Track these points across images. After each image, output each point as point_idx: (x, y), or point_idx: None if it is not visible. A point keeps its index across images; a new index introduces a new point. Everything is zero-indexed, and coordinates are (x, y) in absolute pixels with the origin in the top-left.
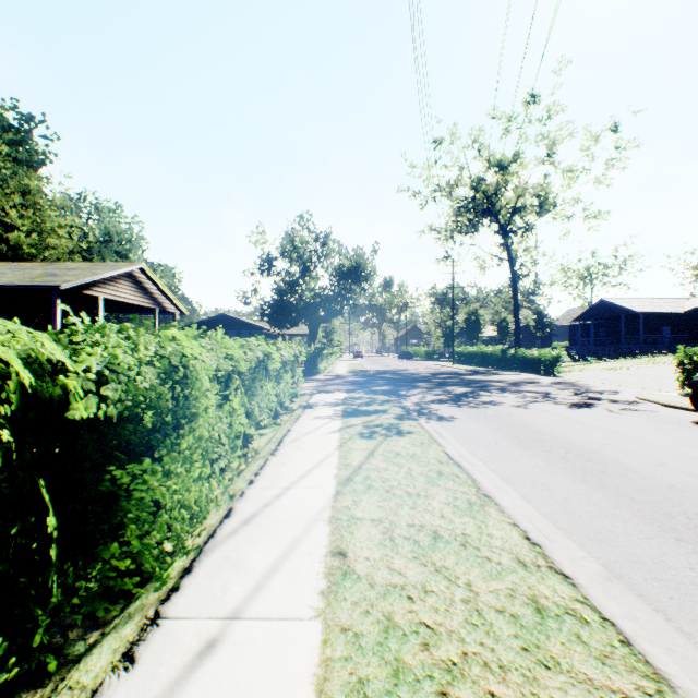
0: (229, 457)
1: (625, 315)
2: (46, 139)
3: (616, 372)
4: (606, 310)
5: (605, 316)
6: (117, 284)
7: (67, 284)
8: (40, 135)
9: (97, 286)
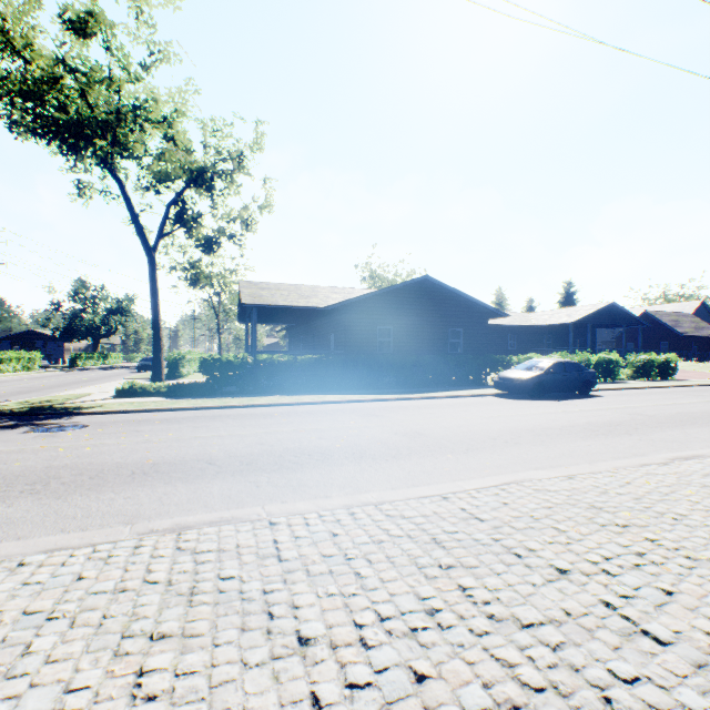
0: None
1: None
2: None
3: None
4: None
5: None
6: None
7: None
8: None
9: None
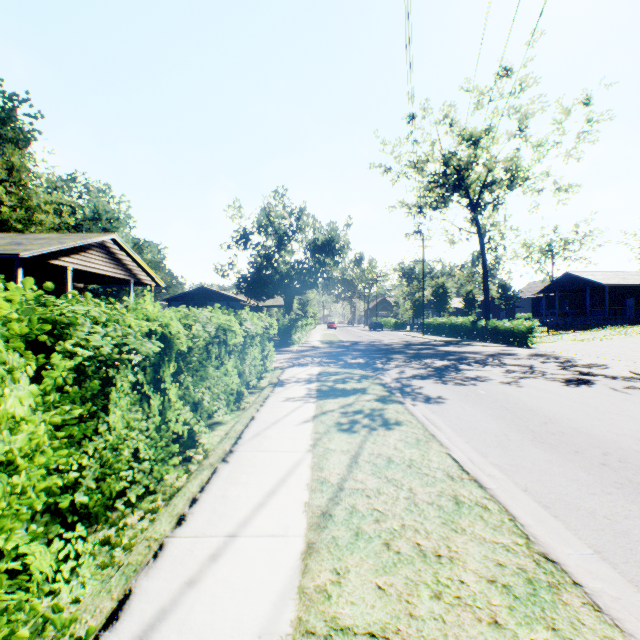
0: (147, 483)
1: (590, 287)
2: (30, 117)
3: (591, 343)
4: (571, 282)
5: (570, 289)
6: (87, 254)
7: (27, 252)
8: (25, 114)
9: (65, 255)
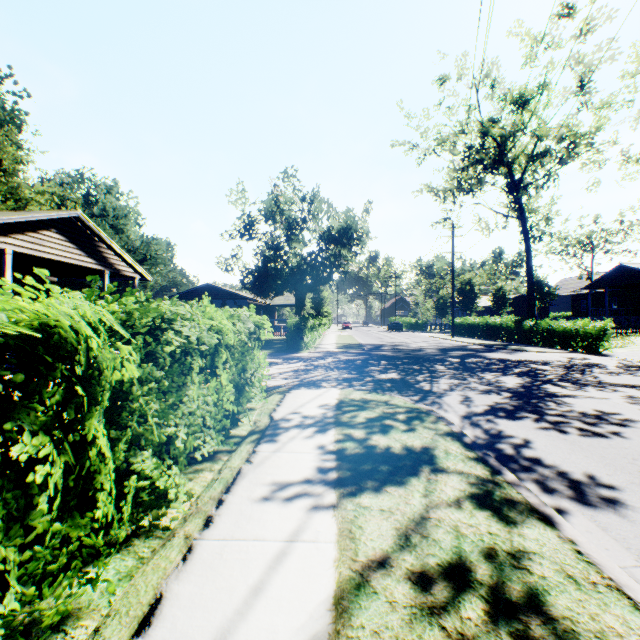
0: None
1: None
2: (14, 95)
3: None
4: (627, 276)
5: (625, 283)
6: (38, 234)
7: None
8: (8, 91)
9: (0, 234)
